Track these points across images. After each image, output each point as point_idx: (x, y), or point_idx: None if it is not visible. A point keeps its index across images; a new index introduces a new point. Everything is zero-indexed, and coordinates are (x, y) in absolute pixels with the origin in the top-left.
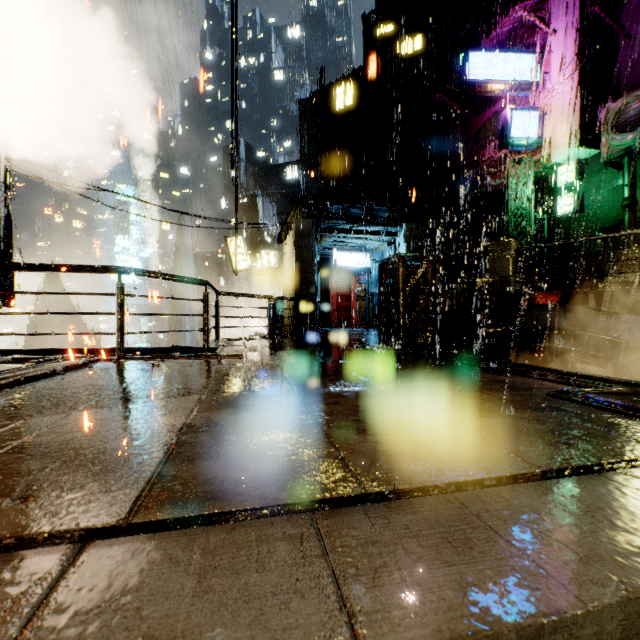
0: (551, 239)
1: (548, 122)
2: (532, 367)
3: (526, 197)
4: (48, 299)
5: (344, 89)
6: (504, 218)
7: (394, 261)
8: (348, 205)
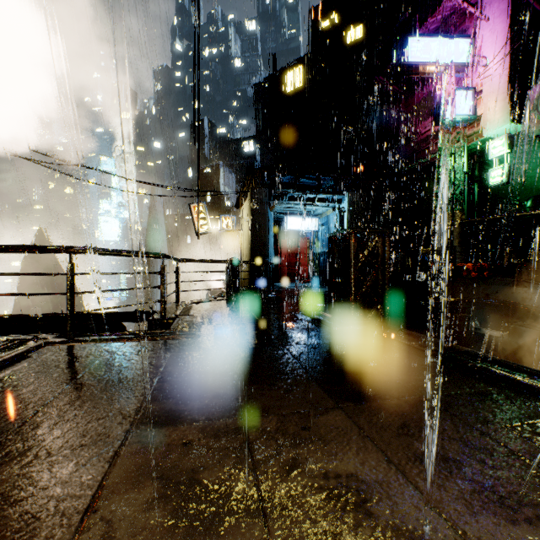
0: (481, 206)
1: (480, 100)
2: (506, 365)
3: (460, 168)
4: (36, 257)
5: (294, 73)
6: (437, 186)
7: (345, 235)
8: (298, 175)
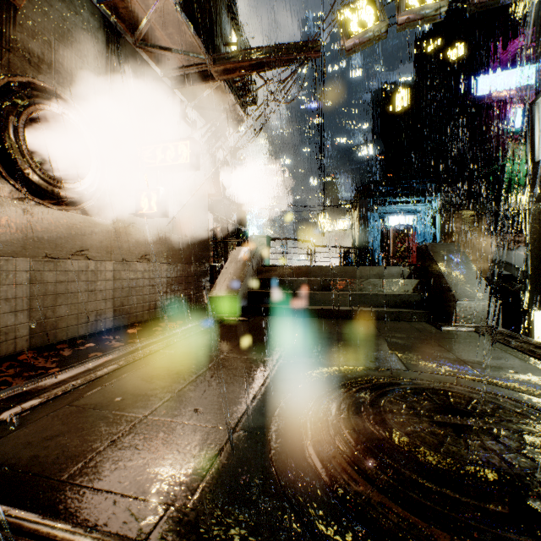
0: None
1: None
2: None
3: None
4: None
5: (401, 95)
6: None
7: (390, 228)
8: (395, 186)
